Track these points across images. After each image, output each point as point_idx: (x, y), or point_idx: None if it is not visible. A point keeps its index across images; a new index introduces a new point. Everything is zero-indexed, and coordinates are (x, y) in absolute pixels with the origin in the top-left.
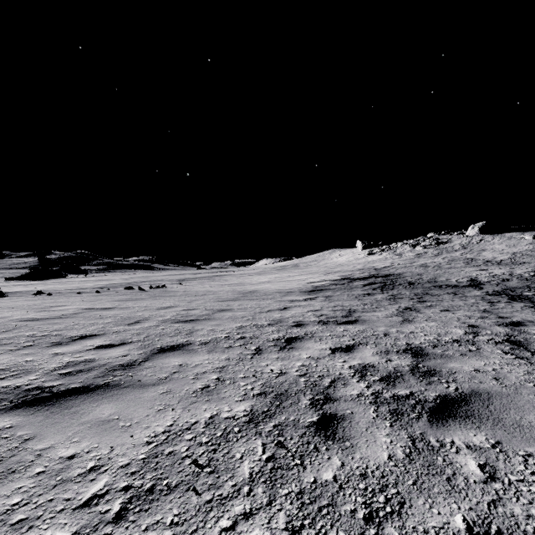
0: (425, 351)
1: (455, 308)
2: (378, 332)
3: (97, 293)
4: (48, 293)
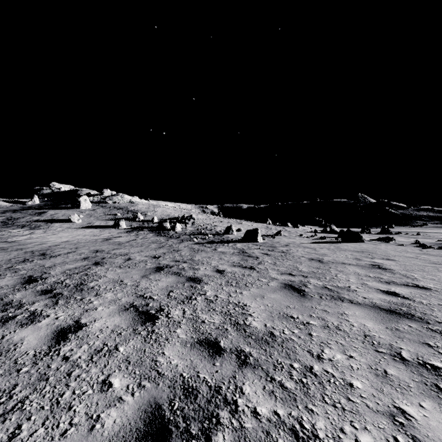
0: None
1: None
2: (2, 435)
3: None
4: None
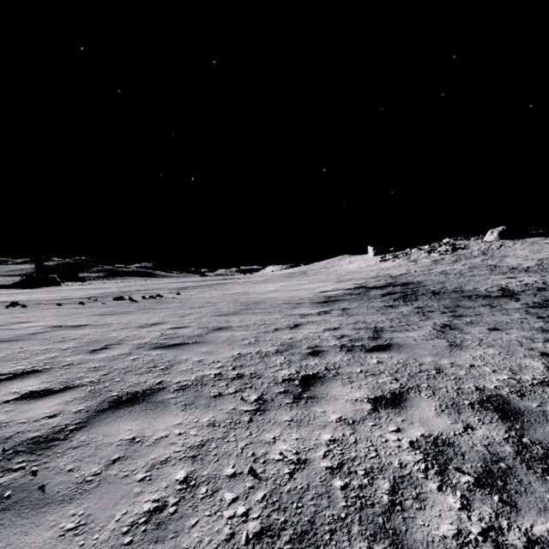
0: (512, 405)
1: (503, 325)
2: (425, 365)
3: (80, 305)
4: (23, 305)
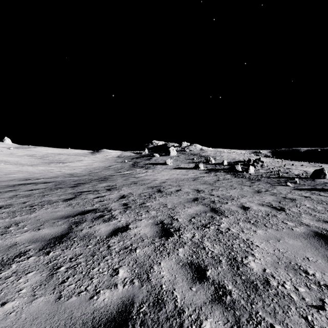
0: None
1: None
2: None
3: None
4: None
